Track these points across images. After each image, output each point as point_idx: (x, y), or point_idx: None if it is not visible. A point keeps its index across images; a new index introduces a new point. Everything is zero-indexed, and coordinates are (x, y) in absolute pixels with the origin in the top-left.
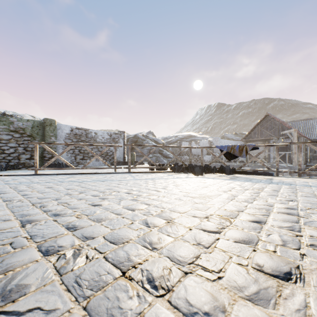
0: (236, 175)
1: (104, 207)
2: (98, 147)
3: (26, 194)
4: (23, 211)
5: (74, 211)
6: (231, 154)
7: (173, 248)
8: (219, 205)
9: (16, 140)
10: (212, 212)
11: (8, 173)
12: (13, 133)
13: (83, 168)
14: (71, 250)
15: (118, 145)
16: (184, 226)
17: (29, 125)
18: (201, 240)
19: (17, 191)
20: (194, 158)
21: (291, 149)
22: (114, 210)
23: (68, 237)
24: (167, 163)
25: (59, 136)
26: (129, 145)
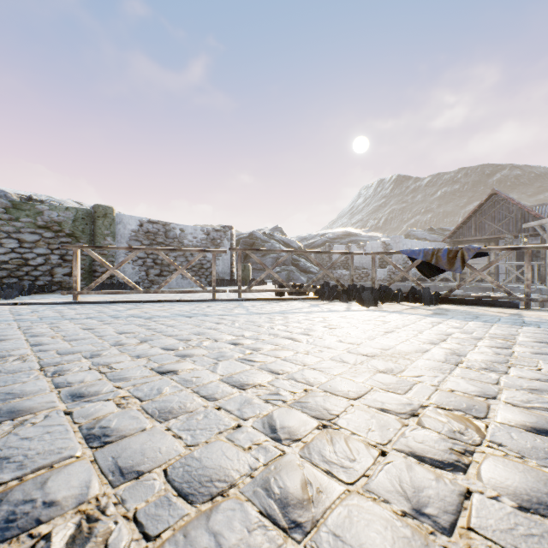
0: (443, 306)
1: (182, 379)
2: (187, 255)
3: (40, 344)
4: (13, 385)
5: (117, 386)
6: (431, 266)
7: (349, 530)
8: (434, 379)
9: (47, 243)
10: (424, 399)
11: (31, 300)
12: (42, 231)
13: (157, 292)
14: (70, 520)
15: (219, 250)
16: (365, 442)
17: (69, 217)
18: (421, 497)
19: (26, 336)
20: (356, 273)
21: (542, 257)
22: (202, 386)
23: (78, 471)
24: (309, 283)
25: (119, 236)
26: (239, 250)
